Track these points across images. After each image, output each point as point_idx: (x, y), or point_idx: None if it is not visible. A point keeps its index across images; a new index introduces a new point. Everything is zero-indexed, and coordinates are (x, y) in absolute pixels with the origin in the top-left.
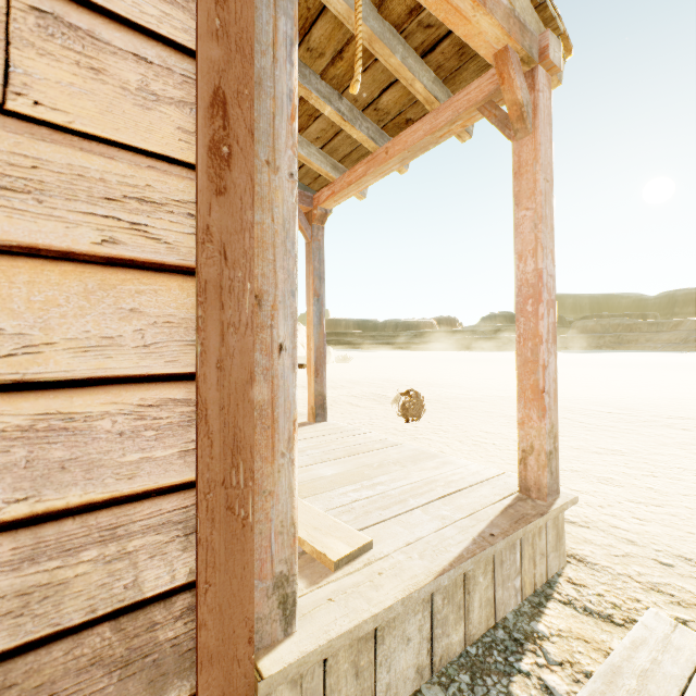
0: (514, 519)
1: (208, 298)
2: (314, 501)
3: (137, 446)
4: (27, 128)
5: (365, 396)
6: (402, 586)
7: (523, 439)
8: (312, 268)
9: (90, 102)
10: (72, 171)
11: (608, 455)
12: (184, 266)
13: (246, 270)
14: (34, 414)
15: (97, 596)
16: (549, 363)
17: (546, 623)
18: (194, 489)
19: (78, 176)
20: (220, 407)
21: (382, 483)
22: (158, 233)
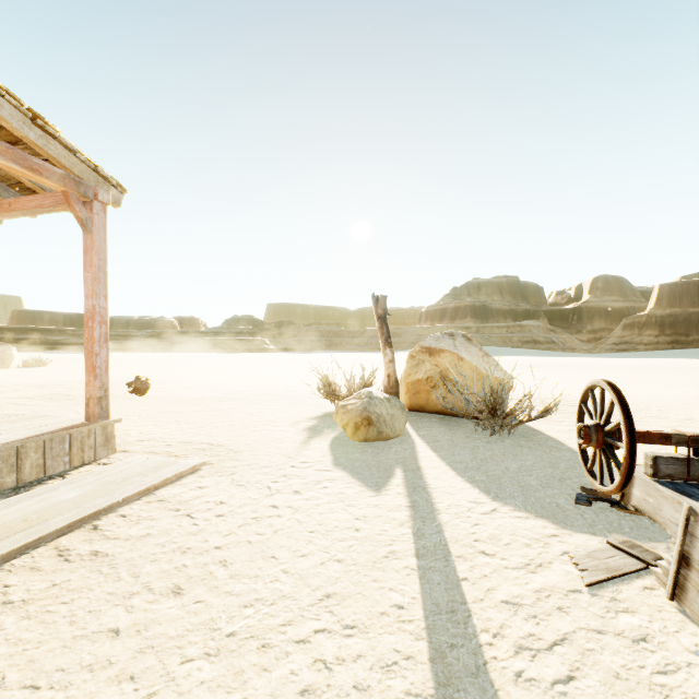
0: (67, 429)
1: None
2: None
3: None
4: None
5: (42, 396)
6: None
7: (88, 393)
8: None
9: None
10: None
11: (212, 412)
12: None
13: None
14: None
15: None
16: (102, 353)
17: (77, 471)
18: None
19: None
20: None
21: None
22: None
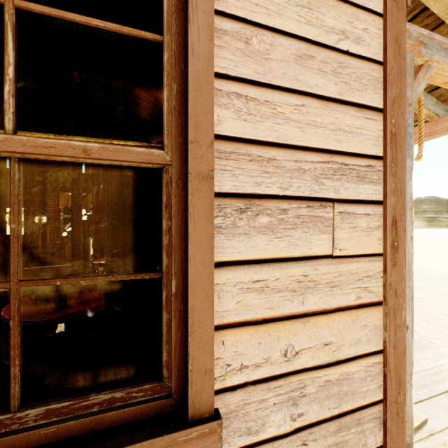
0: None
1: (390, 315)
2: None
3: (365, 384)
4: (337, 260)
5: None
6: None
7: None
8: None
9: (353, 241)
10: (348, 272)
11: None
12: (379, 301)
13: (402, 298)
14: (339, 373)
15: (354, 447)
16: None
17: None
18: (382, 402)
19: (350, 274)
20: (394, 365)
21: None
22: (371, 289)
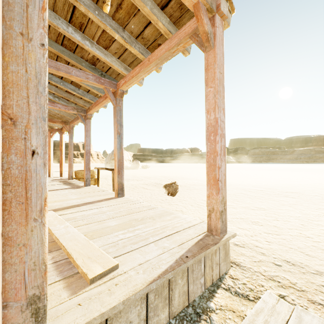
0: (201, 247)
1: None
2: (98, 241)
3: None
4: None
5: (151, 184)
6: (126, 292)
7: (209, 205)
8: (116, 119)
9: None
10: None
11: (258, 210)
12: None
13: None
14: None
15: None
16: (221, 166)
17: (215, 302)
18: None
19: None
20: None
21: (139, 229)
22: None
